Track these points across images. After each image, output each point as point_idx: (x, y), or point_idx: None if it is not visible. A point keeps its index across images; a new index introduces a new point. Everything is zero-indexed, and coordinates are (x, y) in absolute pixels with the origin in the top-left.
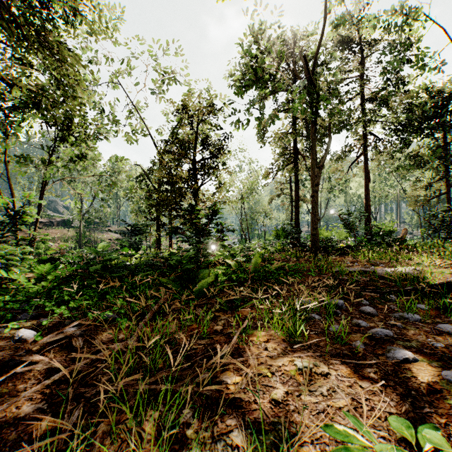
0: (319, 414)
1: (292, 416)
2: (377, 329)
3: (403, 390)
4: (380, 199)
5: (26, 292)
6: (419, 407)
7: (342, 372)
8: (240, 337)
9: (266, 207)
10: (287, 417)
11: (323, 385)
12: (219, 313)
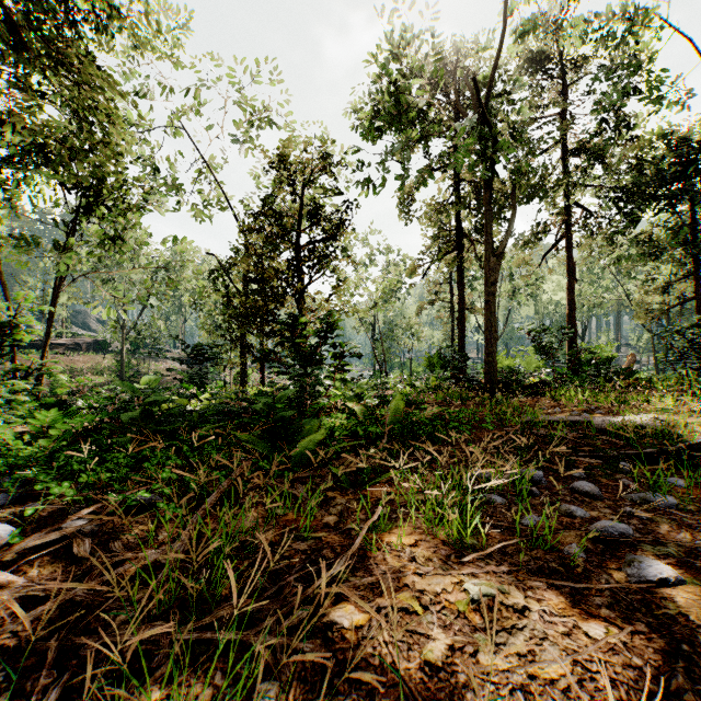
0: (514, 693)
1: (462, 697)
2: (605, 523)
3: (666, 643)
4: (590, 308)
5: (12, 456)
6: (699, 678)
7: (550, 605)
8: (368, 539)
9: (413, 320)
10: (454, 700)
11: (517, 631)
12: (334, 494)
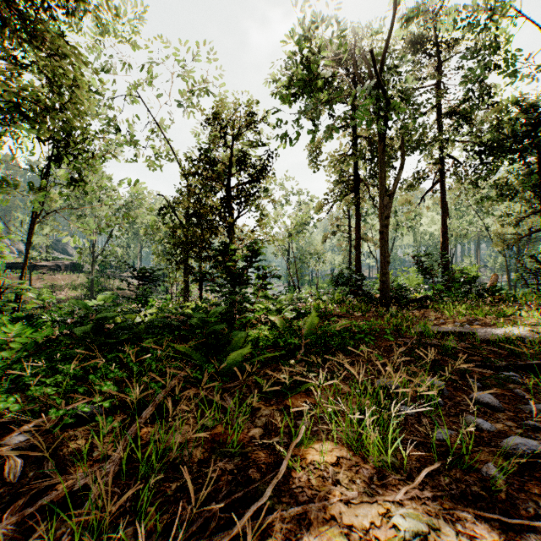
0: None
1: None
2: (515, 439)
3: None
4: (457, 238)
5: None
6: None
7: None
8: (292, 460)
9: (319, 247)
10: None
11: None
12: (259, 404)
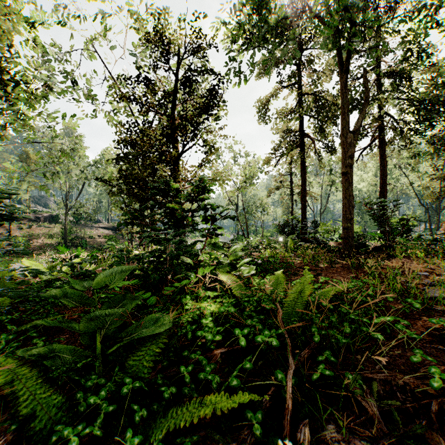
0: None
1: None
2: None
3: None
4: None
5: None
6: None
7: None
8: None
9: (264, 201)
10: None
11: None
12: None
